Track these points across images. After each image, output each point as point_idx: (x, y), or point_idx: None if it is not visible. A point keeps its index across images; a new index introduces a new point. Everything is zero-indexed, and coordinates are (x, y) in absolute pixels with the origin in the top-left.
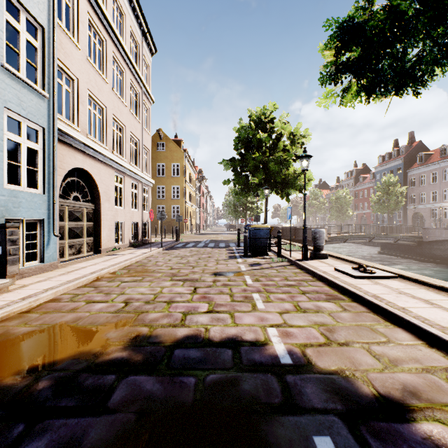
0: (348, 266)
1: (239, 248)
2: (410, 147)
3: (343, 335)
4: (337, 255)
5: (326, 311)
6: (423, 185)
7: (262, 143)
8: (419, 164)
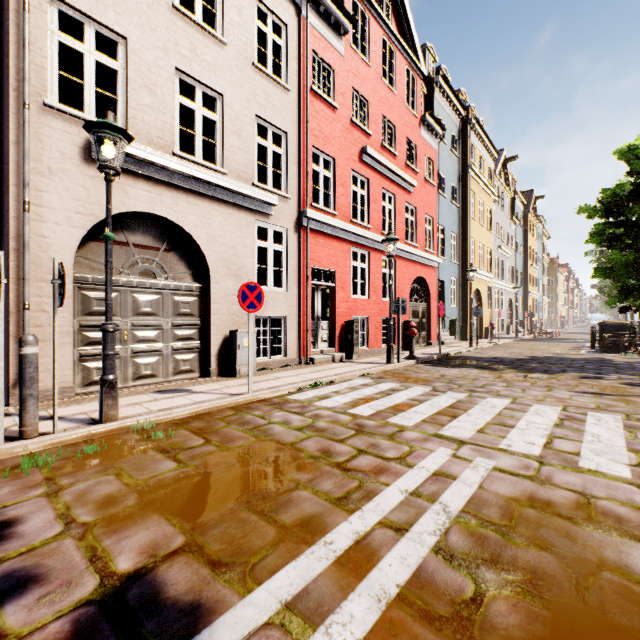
0: None
1: None
2: None
3: None
4: None
5: None
6: None
7: None
8: None
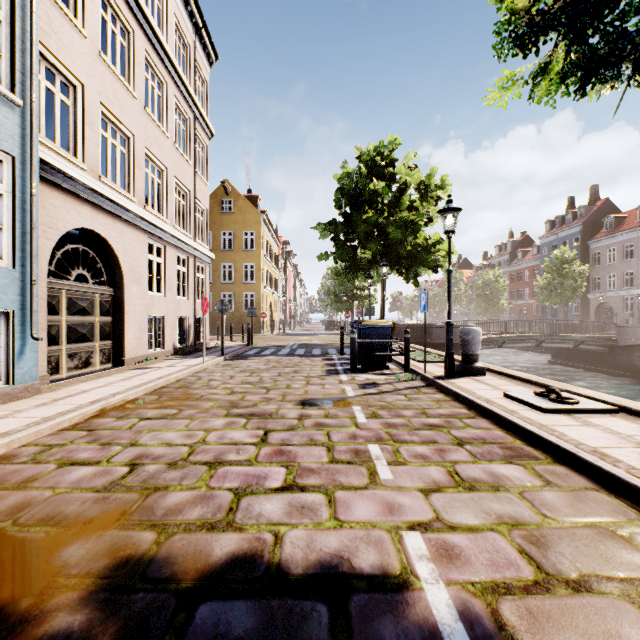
0: (523, 389)
1: (343, 357)
2: (592, 207)
3: (569, 556)
4: (501, 369)
5: (513, 488)
6: (612, 263)
7: (378, 196)
8: (606, 233)
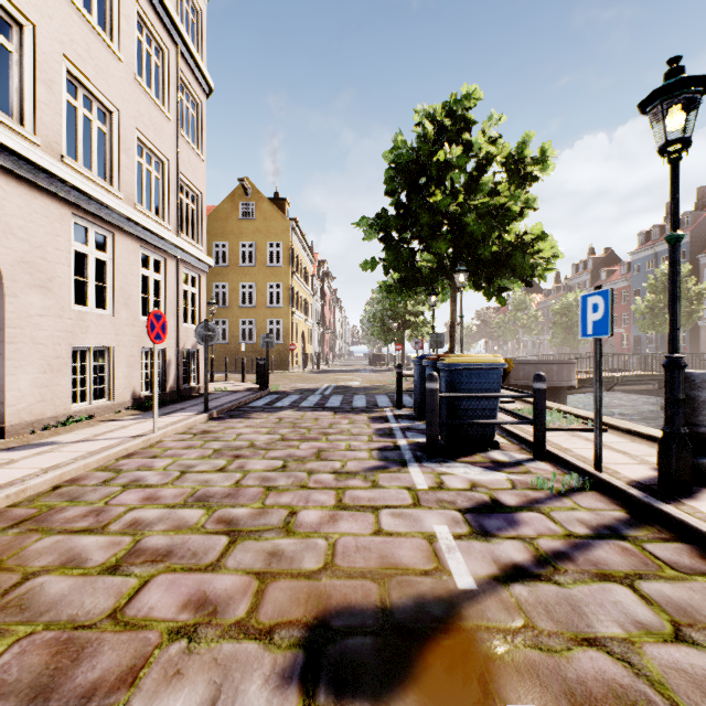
0: None
1: (402, 414)
2: (702, 213)
3: None
4: None
5: None
6: None
7: (450, 171)
8: None
